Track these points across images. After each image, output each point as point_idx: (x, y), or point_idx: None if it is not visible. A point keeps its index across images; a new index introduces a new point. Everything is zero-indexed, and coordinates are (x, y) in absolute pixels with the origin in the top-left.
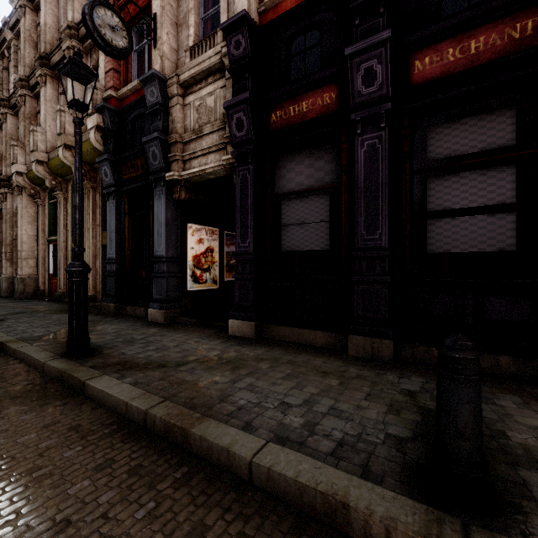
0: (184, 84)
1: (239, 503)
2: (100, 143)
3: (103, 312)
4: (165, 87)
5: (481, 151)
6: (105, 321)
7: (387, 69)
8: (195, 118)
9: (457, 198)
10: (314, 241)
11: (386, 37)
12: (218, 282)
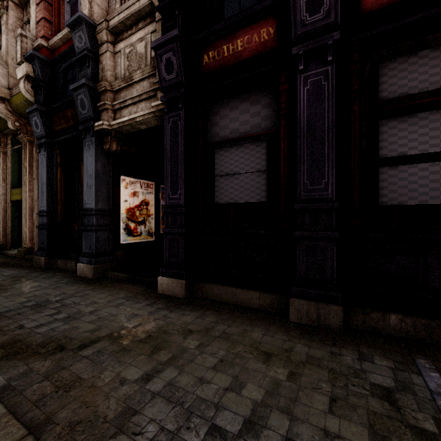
0: (114, 30)
1: None
2: (30, 93)
3: (34, 265)
4: (94, 32)
5: (439, 90)
6: (29, 277)
7: None
8: (125, 66)
9: (415, 143)
10: (250, 193)
11: None
12: (154, 234)
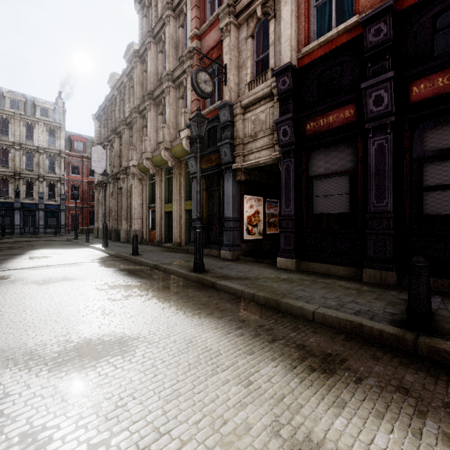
0: (244, 106)
1: (310, 325)
2: (188, 146)
3: (190, 252)
4: (232, 109)
5: None
6: None
7: (392, 95)
8: (251, 128)
9: (447, 177)
10: (338, 207)
11: (390, 76)
12: (262, 234)
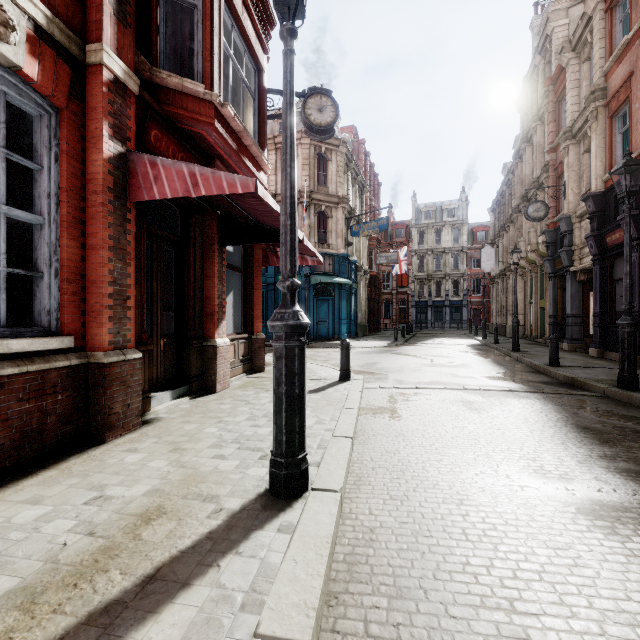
0: (578, 216)
1: (520, 364)
2: (544, 250)
3: (546, 345)
4: (569, 220)
5: None
6: (540, 347)
7: (632, 226)
8: (584, 235)
9: None
10: None
11: None
12: None
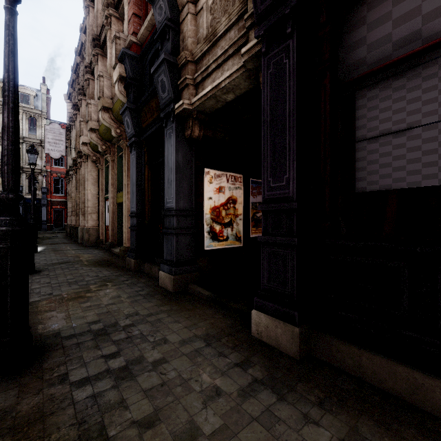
0: None
1: None
2: (123, 94)
3: (127, 267)
4: None
5: None
6: (116, 282)
7: None
8: (208, 23)
9: None
10: None
11: None
12: (242, 238)
